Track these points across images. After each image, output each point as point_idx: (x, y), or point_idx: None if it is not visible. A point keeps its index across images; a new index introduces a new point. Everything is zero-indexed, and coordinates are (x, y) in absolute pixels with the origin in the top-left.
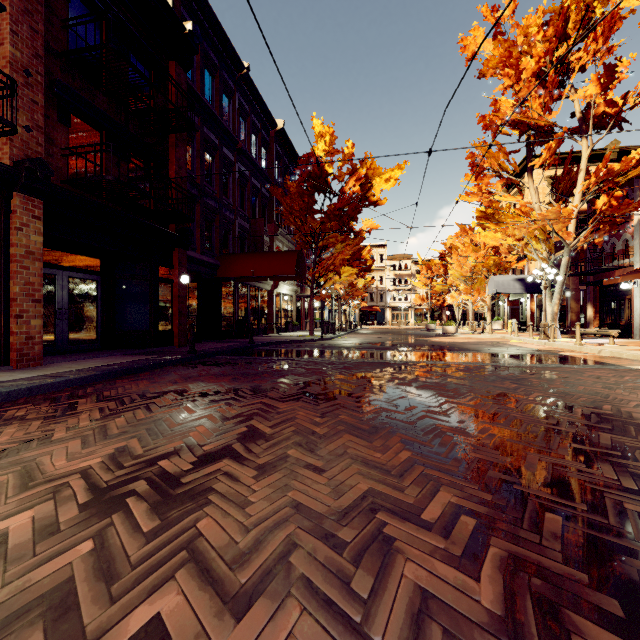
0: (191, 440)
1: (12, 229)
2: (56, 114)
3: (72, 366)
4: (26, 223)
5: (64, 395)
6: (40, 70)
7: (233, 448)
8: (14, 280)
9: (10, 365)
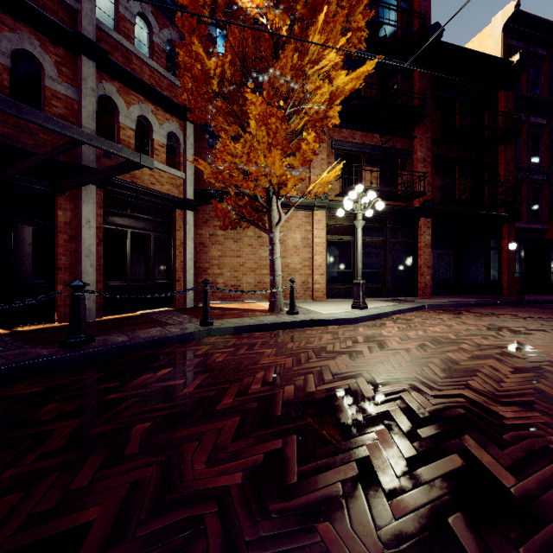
0: (523, 326)
1: (419, 235)
2: (434, 171)
3: (445, 300)
4: (424, 231)
5: (452, 309)
6: (429, 155)
7: (546, 330)
8: (420, 258)
9: (418, 297)
